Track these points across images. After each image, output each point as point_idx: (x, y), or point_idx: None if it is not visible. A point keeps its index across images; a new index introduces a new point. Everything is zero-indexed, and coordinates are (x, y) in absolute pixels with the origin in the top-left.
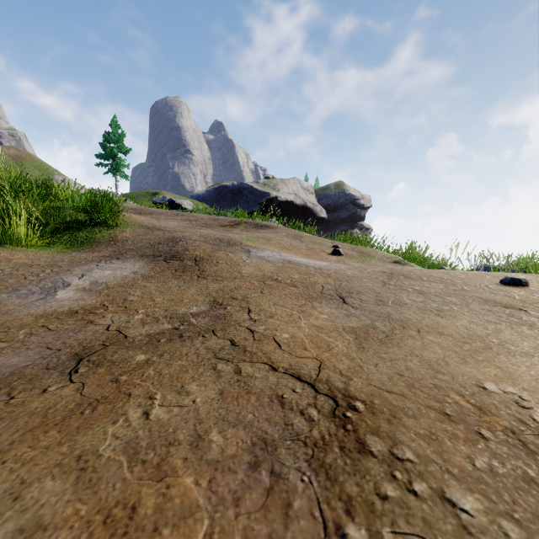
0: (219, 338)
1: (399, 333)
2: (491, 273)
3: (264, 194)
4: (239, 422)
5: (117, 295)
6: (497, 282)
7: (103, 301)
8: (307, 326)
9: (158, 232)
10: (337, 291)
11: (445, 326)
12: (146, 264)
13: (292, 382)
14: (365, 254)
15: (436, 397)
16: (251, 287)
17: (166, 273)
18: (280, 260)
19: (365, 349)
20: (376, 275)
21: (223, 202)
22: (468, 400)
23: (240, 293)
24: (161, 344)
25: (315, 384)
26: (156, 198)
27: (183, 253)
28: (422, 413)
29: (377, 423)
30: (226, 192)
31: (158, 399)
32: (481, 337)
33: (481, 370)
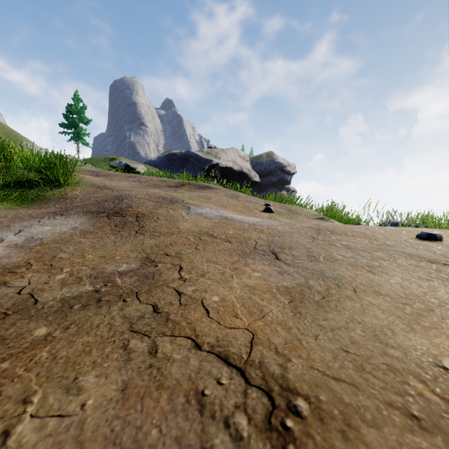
0: (141, 302)
1: (335, 294)
2: (405, 228)
3: (208, 161)
4: (136, 446)
5: (48, 251)
6: (413, 237)
7: (29, 259)
8: (239, 286)
9: (107, 191)
10: (269, 247)
11: (379, 284)
12: (88, 219)
13: (217, 367)
14: (293, 212)
15: (394, 385)
16: (186, 243)
17: (105, 228)
18: (217, 216)
19: (302, 314)
20: (305, 231)
21: (172, 167)
22: (433, 389)
23: (174, 249)
24: (72, 312)
25: (245, 369)
26: (113, 162)
27: (126, 210)
28: (383, 415)
29: (329, 439)
30: (175, 159)
31: (34, 403)
32: (418, 296)
33: (432, 341)
